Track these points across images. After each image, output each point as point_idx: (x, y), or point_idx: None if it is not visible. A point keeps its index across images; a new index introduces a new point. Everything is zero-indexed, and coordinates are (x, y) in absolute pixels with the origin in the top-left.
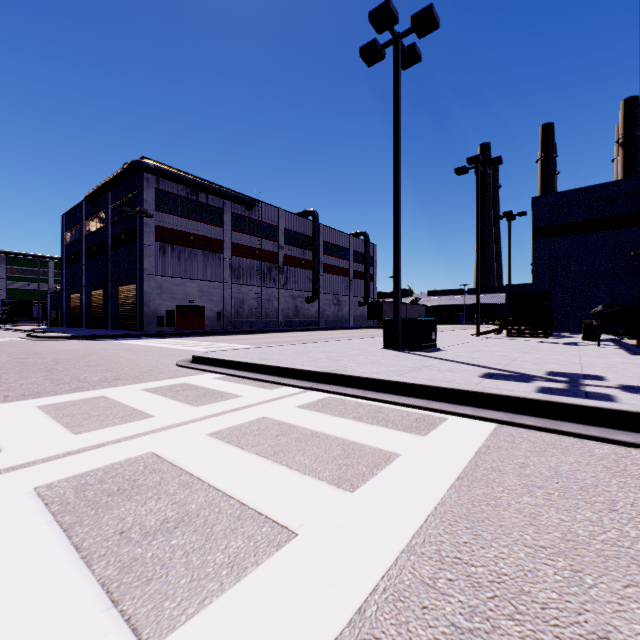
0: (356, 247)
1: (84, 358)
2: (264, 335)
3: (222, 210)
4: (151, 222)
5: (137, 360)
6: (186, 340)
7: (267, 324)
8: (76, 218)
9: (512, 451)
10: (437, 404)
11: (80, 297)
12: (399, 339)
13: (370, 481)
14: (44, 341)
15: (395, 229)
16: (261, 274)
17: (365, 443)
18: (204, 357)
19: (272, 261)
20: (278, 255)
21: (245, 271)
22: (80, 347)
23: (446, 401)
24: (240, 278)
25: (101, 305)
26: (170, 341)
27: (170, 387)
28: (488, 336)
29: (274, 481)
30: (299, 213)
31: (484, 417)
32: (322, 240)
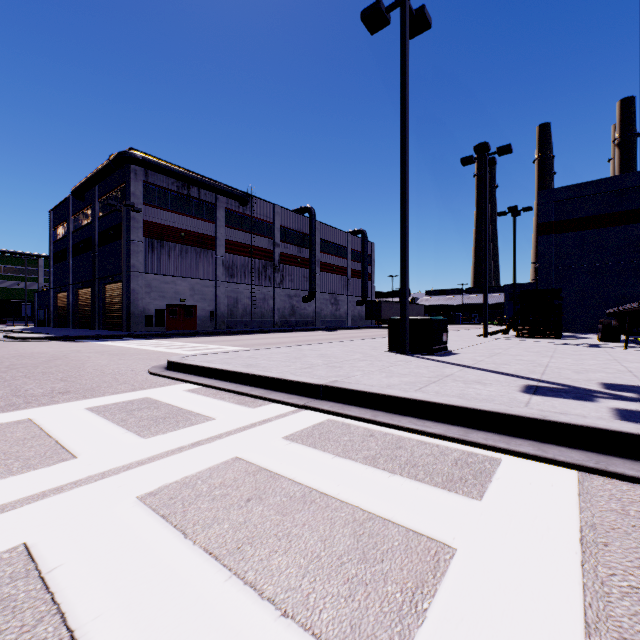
0: (354, 245)
1: (46, 363)
2: (258, 336)
3: (215, 205)
4: (139, 217)
5: (106, 365)
6: (173, 341)
7: (262, 324)
8: (63, 214)
9: None
10: (478, 435)
11: (67, 296)
12: (407, 341)
13: None
14: (18, 342)
15: (402, 216)
16: (256, 272)
17: (389, 518)
18: (180, 363)
19: (267, 259)
20: (274, 253)
21: (239, 269)
22: (52, 349)
23: (489, 429)
24: (234, 276)
25: (88, 304)
26: (155, 342)
27: (125, 404)
28: (496, 337)
29: None
30: (295, 210)
31: (555, 459)
32: (319, 238)
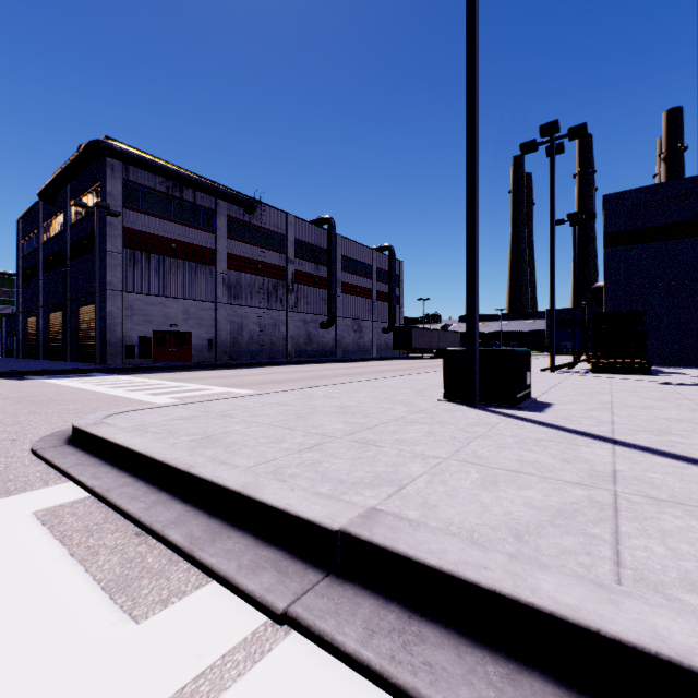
0: (380, 264)
1: None
2: (264, 369)
3: (214, 212)
4: (117, 222)
5: None
6: (149, 378)
7: (272, 354)
8: (33, 222)
9: None
10: None
11: (36, 321)
12: (476, 386)
13: None
14: None
15: (469, 188)
16: (265, 293)
17: None
18: (84, 431)
19: (279, 277)
20: (286, 270)
21: (244, 289)
22: None
23: None
24: (238, 297)
25: (61, 331)
26: (123, 380)
27: None
28: (564, 372)
29: None
30: (312, 221)
31: None
32: (340, 254)
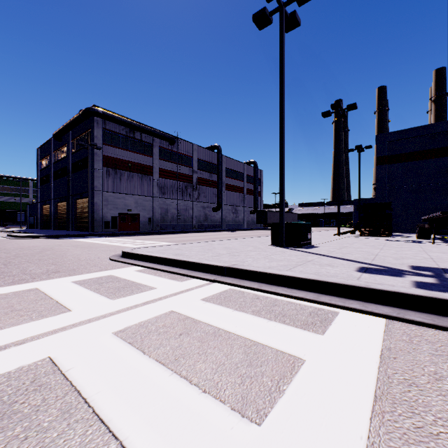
0: (248, 172)
1: (40, 253)
2: (182, 235)
3: (152, 144)
4: (100, 153)
5: (80, 255)
6: (124, 238)
7: (184, 227)
8: (47, 150)
9: (416, 355)
10: (326, 297)
11: (50, 207)
12: (283, 238)
13: (278, 404)
14: (18, 239)
15: (280, 153)
16: (180, 191)
17: (266, 344)
18: (131, 253)
19: (188, 181)
20: (192, 177)
21: (169, 188)
22: (42, 244)
23: (333, 294)
24: (165, 194)
25: (64, 213)
26: (112, 239)
27: (97, 279)
28: (346, 235)
29: (169, 404)
30: (208, 147)
31: (373, 312)
32: (224, 167)
